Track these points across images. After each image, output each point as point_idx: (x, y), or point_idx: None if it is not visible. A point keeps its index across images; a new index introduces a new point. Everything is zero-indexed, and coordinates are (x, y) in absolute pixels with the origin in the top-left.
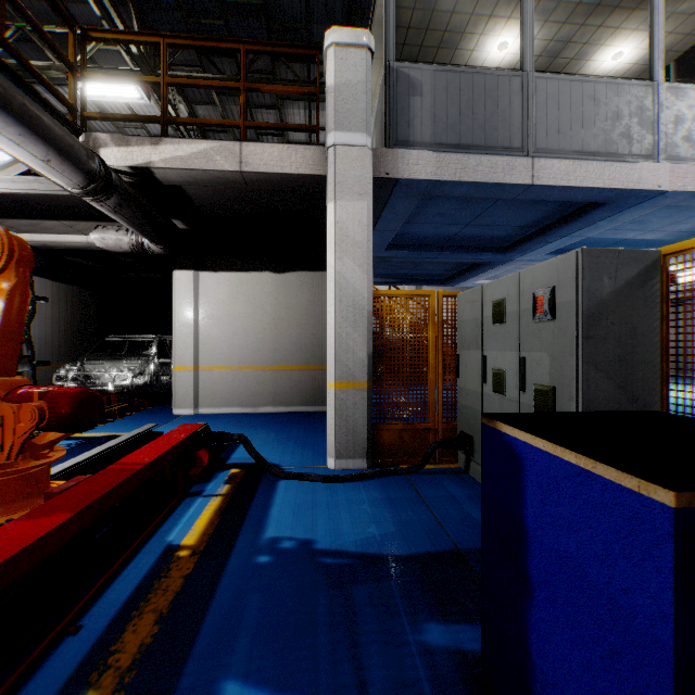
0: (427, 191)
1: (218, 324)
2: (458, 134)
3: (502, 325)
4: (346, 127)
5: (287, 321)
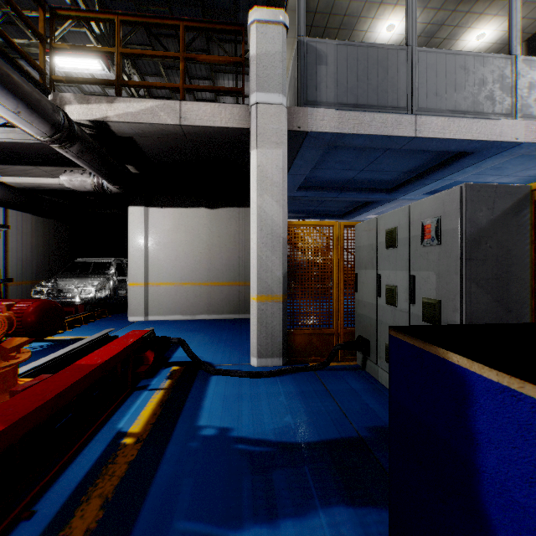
0: (331, 142)
1: (164, 249)
2: (356, 95)
3: (394, 249)
4: (266, 89)
5: (218, 247)
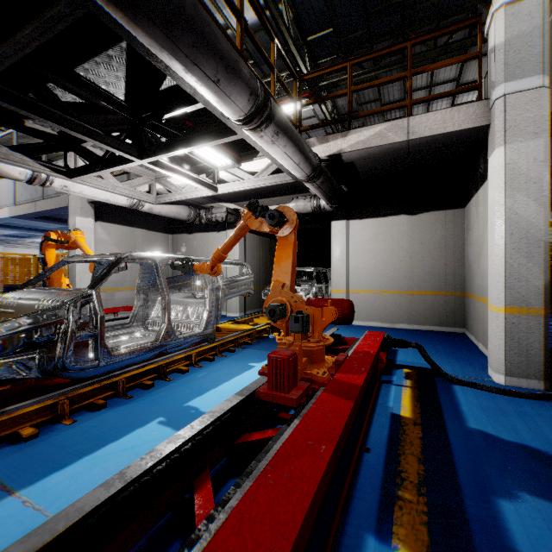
0: None
1: (363, 258)
2: None
3: None
4: (518, 75)
5: (420, 254)
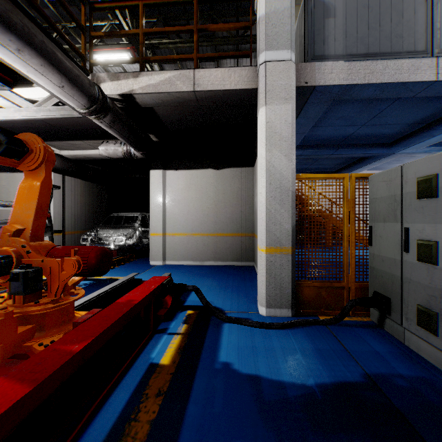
0: (337, 96)
1: (178, 205)
2: (367, 45)
3: (431, 199)
4: (275, 47)
5: (223, 203)
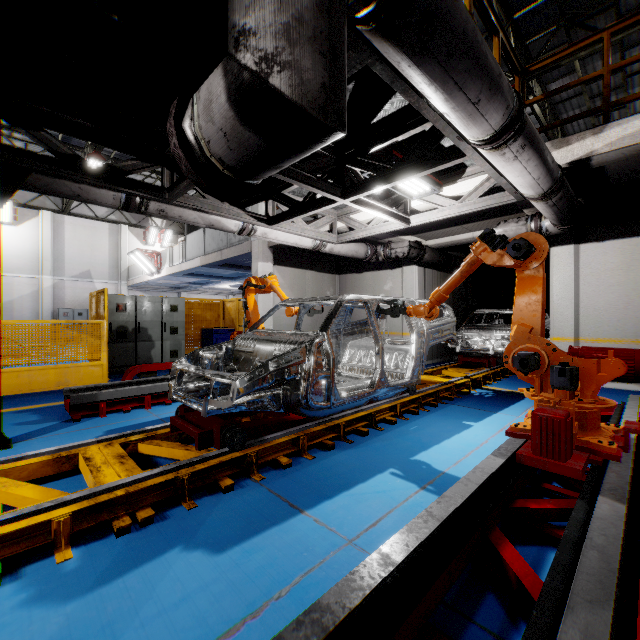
0: None
1: (603, 295)
2: None
3: None
4: None
5: None
